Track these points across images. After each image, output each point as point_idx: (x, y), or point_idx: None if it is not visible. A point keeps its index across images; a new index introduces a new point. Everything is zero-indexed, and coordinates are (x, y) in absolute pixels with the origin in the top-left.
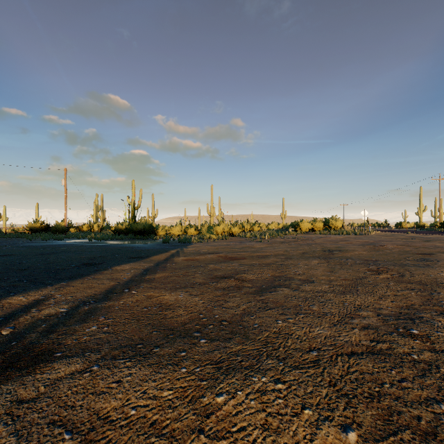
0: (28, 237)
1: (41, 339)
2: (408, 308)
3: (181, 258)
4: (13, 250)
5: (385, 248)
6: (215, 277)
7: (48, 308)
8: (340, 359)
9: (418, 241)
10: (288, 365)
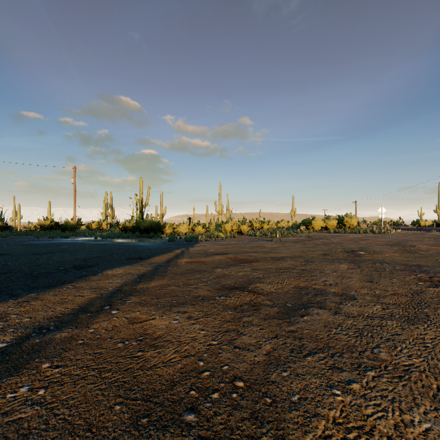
0: (36, 235)
1: None
2: None
3: (185, 260)
4: (12, 249)
5: (417, 248)
6: (223, 288)
7: None
8: None
9: None
10: None
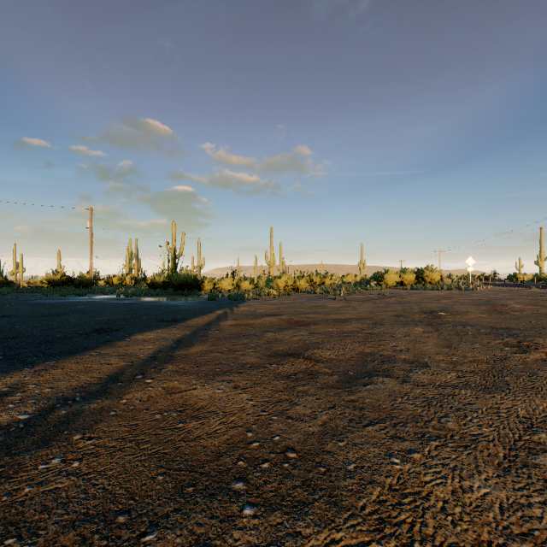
0: (44, 292)
1: None
2: None
3: (229, 322)
4: (16, 309)
5: (510, 308)
6: (275, 355)
7: (0, 412)
8: None
9: None
10: None
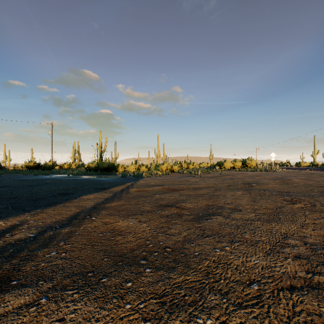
0: (24, 173)
1: (5, 265)
2: None
3: (134, 189)
4: (10, 183)
5: (292, 181)
6: (160, 206)
7: (19, 233)
8: (283, 295)
9: (317, 176)
10: (232, 301)
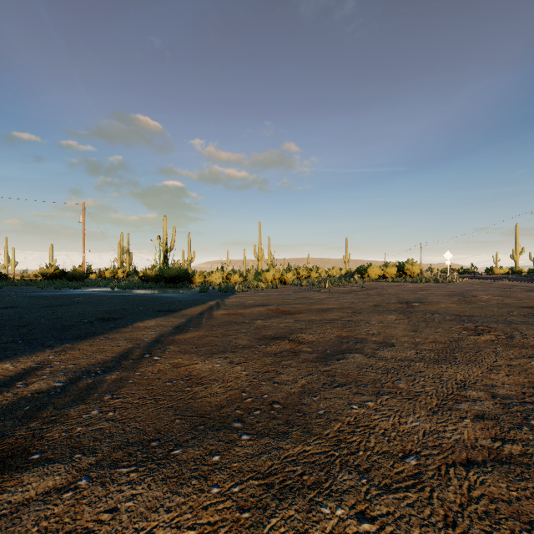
0: (39, 285)
1: (19, 430)
2: (533, 385)
3: (221, 312)
4: (17, 301)
5: (478, 299)
6: (263, 338)
7: (38, 381)
8: (454, 473)
9: (519, 290)
10: (375, 483)
